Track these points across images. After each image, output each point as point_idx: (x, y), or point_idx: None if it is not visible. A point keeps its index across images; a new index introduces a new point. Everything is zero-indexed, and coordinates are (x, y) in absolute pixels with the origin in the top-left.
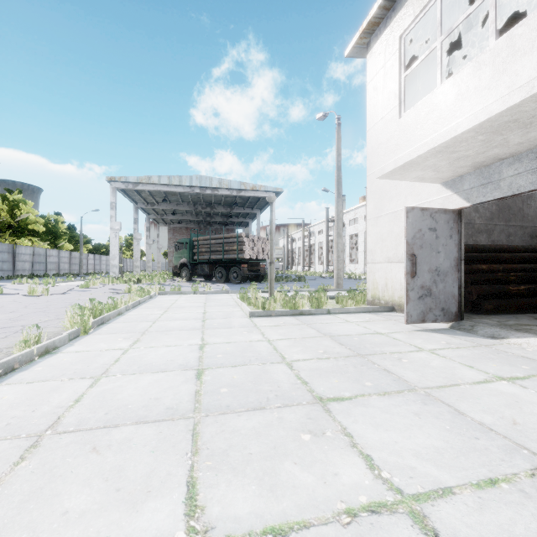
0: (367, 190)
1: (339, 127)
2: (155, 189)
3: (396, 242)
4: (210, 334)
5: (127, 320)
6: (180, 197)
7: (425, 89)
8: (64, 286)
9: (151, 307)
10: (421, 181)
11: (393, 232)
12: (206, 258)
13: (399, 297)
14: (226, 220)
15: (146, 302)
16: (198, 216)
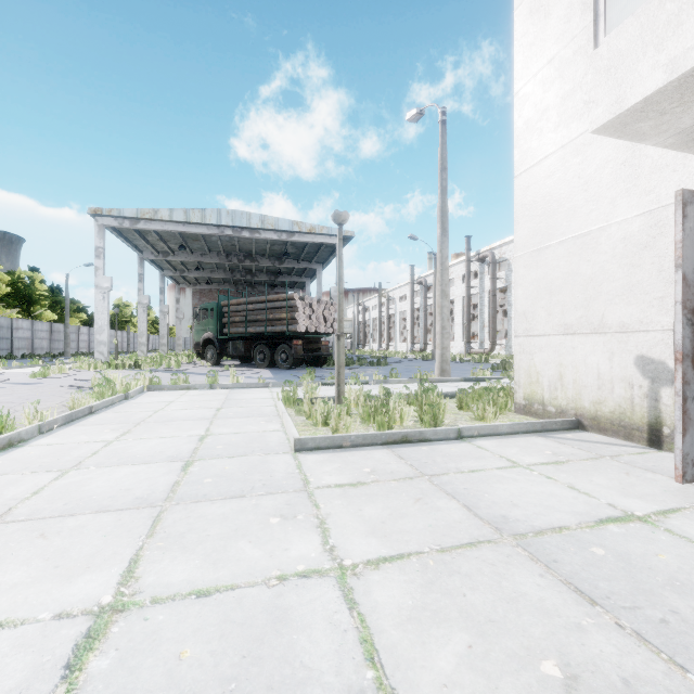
0: (516, 204)
1: (444, 125)
2: (165, 228)
3: (586, 293)
4: (170, 532)
5: (4, 468)
6: (206, 244)
7: (614, 27)
8: (11, 374)
9: (106, 421)
10: (683, 147)
11: (579, 274)
12: (241, 332)
13: (595, 402)
14: (273, 279)
15: (109, 408)
16: (234, 272)
